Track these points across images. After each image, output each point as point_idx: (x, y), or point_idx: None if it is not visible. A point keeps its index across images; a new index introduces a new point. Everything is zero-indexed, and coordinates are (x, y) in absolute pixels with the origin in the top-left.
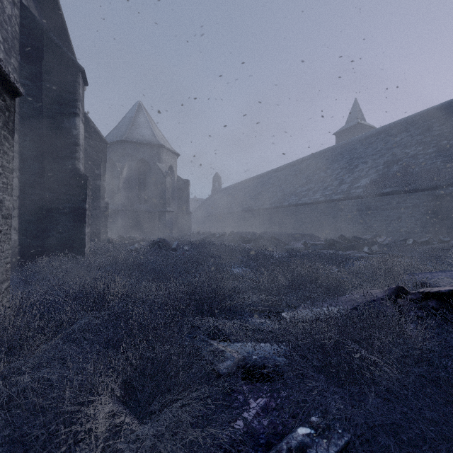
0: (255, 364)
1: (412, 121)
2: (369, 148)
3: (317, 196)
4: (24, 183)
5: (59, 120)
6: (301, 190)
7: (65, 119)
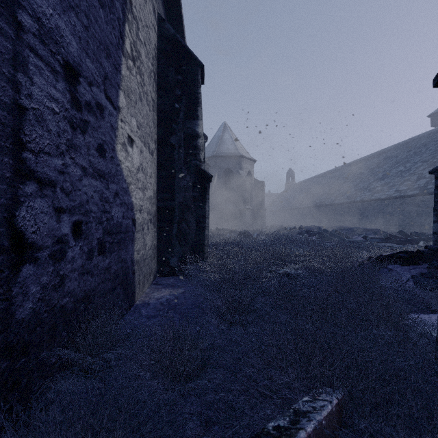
0: (291, 274)
1: None
2: None
3: (391, 192)
4: None
5: None
6: (376, 186)
7: None
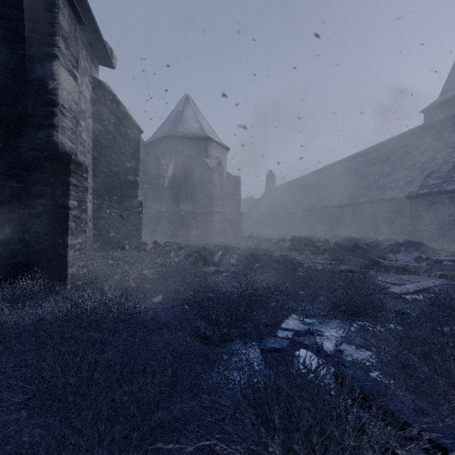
0: None
1: None
2: None
3: (414, 187)
4: None
5: (27, 67)
6: (386, 182)
7: (37, 65)
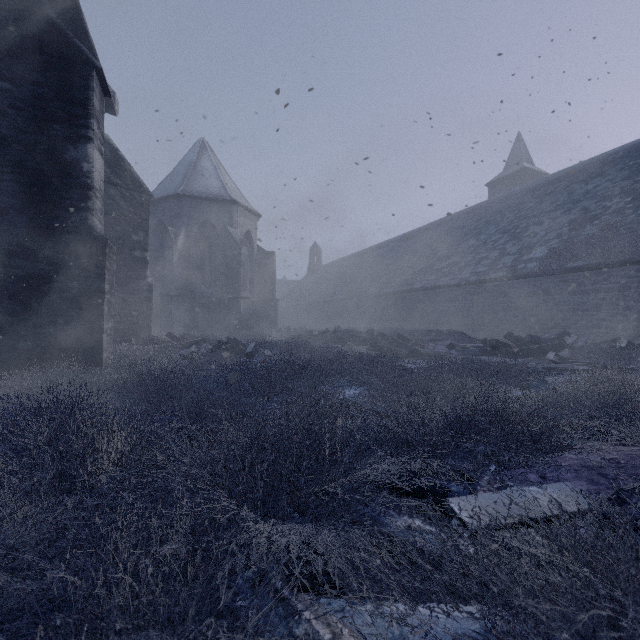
0: None
1: (611, 159)
2: (545, 201)
3: (465, 274)
4: (2, 249)
5: (59, 148)
6: (441, 266)
7: (70, 147)
